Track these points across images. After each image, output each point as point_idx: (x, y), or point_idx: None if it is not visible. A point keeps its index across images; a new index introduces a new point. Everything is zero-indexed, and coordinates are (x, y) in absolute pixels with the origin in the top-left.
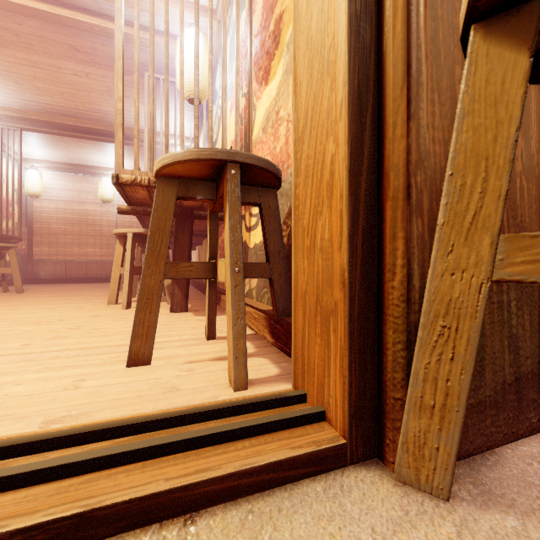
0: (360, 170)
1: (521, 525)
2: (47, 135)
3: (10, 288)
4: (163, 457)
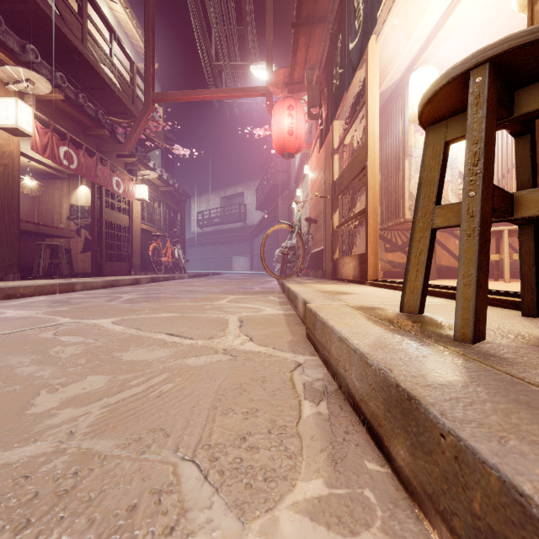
0: None
1: (520, 320)
2: None
3: None
4: None
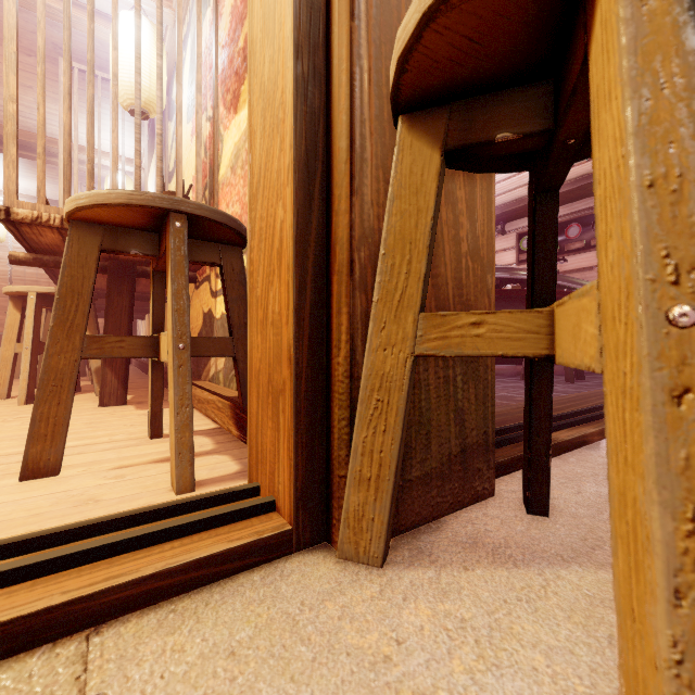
0: (308, 240)
1: (437, 575)
2: None
3: None
4: (62, 572)
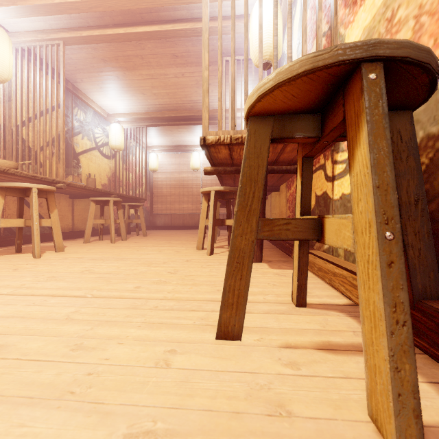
0: None
1: None
2: (160, 127)
3: (141, 232)
4: None
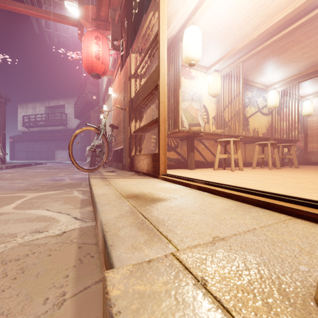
0: None
1: None
2: (313, 78)
3: (293, 166)
4: (296, 205)
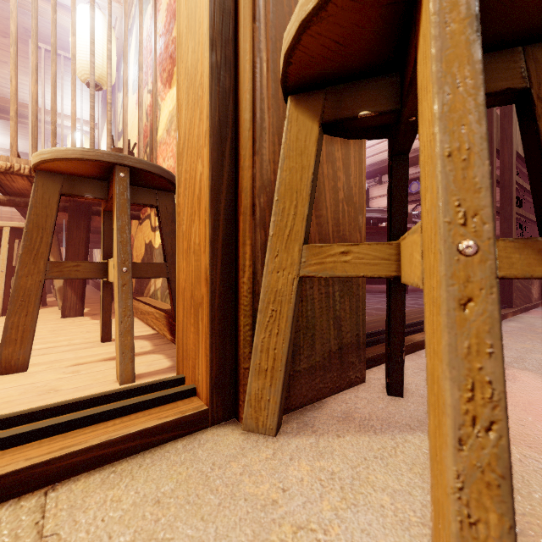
0: (221, 189)
1: (316, 441)
2: None
3: None
4: (26, 444)
